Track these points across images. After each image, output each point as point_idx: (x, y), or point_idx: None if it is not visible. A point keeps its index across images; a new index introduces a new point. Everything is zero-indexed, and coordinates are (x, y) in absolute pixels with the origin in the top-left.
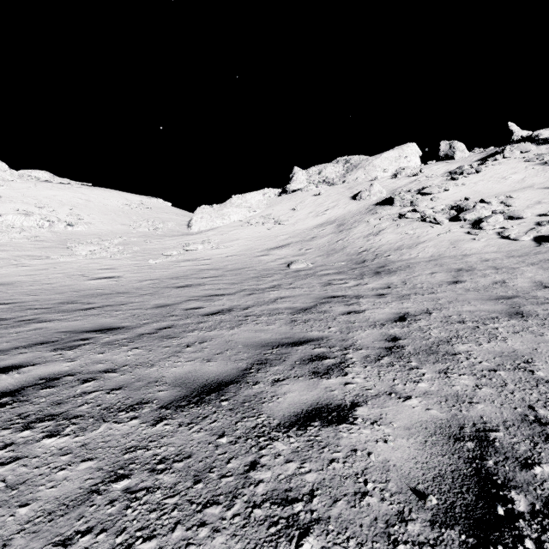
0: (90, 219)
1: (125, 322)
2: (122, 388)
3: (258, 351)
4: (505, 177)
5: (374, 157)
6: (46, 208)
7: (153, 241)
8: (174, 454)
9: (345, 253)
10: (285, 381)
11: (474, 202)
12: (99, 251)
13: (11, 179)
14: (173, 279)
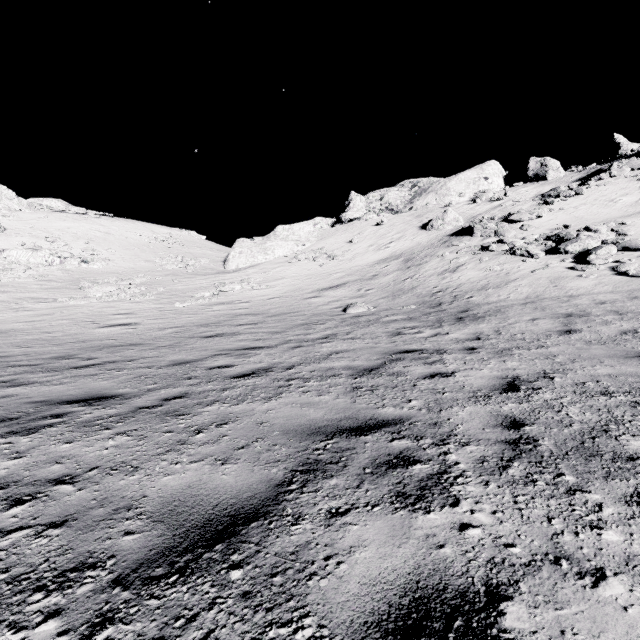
0: (109, 254)
1: (125, 387)
2: (66, 522)
3: (304, 443)
4: (614, 200)
5: (447, 179)
6: (58, 242)
7: (183, 280)
8: None
9: (415, 294)
10: (349, 515)
11: (576, 231)
12: (116, 293)
13: (19, 209)
14: (202, 326)
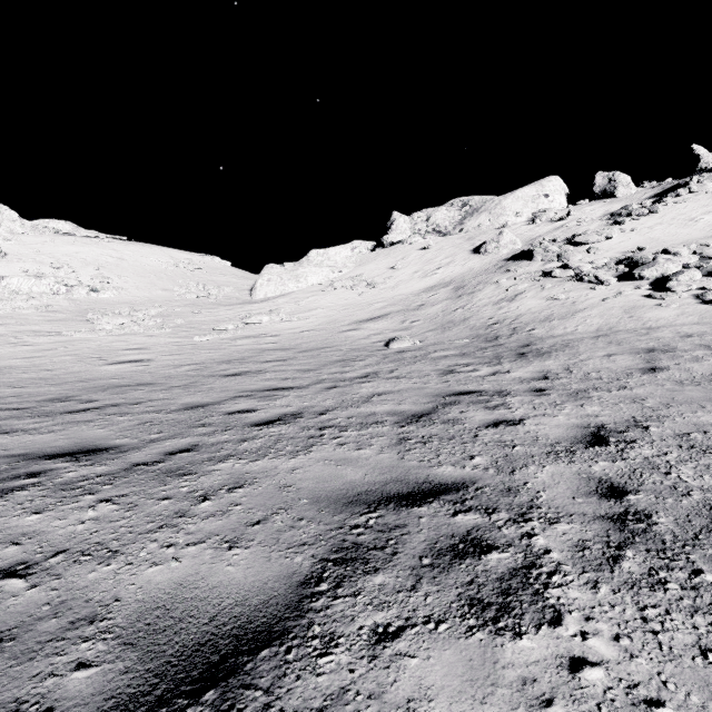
0: (122, 282)
1: (124, 436)
2: None
3: (339, 517)
4: (695, 219)
5: (502, 196)
6: (64, 269)
7: (204, 311)
8: None
9: (468, 326)
10: (403, 639)
11: (652, 254)
12: (128, 325)
13: (22, 232)
14: (223, 363)
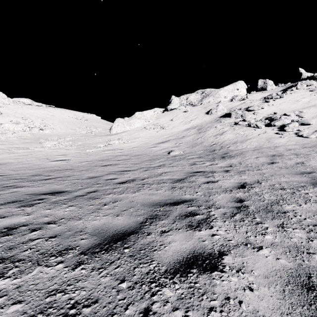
0: (53, 126)
1: (68, 187)
2: (56, 236)
3: (151, 208)
4: (298, 100)
5: (219, 89)
6: (28, 120)
7: (90, 139)
8: (84, 298)
9: (202, 145)
10: (169, 232)
11: (280, 115)
12: (57, 145)
13: (8, 103)
14: (100, 161)
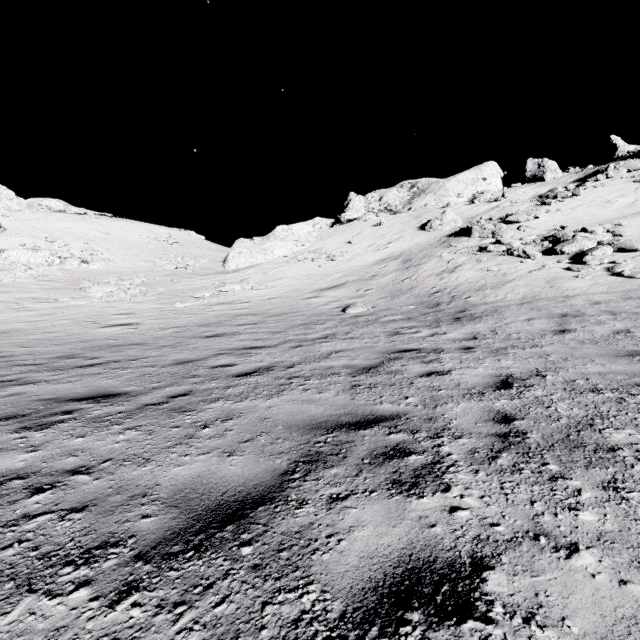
0: (109, 255)
1: (130, 385)
2: (87, 507)
3: (306, 437)
4: (610, 201)
5: (446, 179)
6: (58, 243)
7: (182, 281)
8: None
9: (413, 294)
10: (348, 500)
11: (573, 232)
12: (116, 293)
13: (18, 209)
14: (203, 326)
